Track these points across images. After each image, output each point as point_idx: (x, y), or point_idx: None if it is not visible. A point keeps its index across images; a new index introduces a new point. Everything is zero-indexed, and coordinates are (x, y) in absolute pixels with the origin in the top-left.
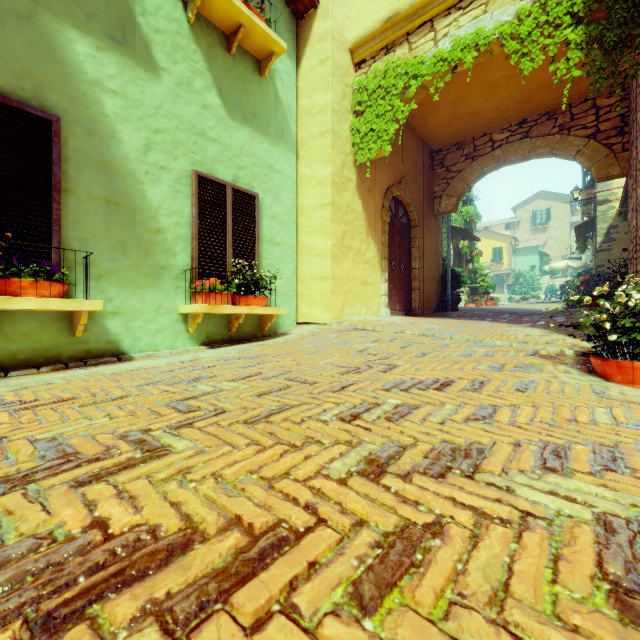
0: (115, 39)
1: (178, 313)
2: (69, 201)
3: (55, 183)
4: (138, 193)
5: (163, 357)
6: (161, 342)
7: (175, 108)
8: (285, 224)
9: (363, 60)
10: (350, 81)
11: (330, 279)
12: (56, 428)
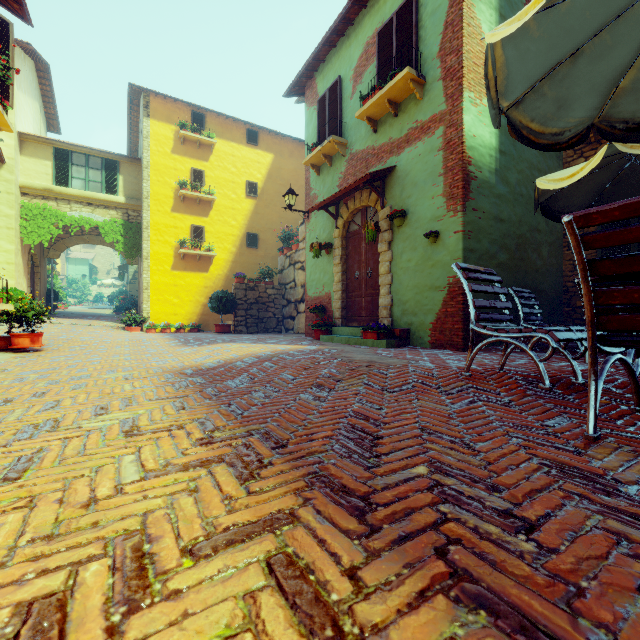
0: None
1: None
2: None
3: None
4: None
5: None
6: None
7: None
8: None
9: (27, 193)
10: (20, 201)
11: None
12: None
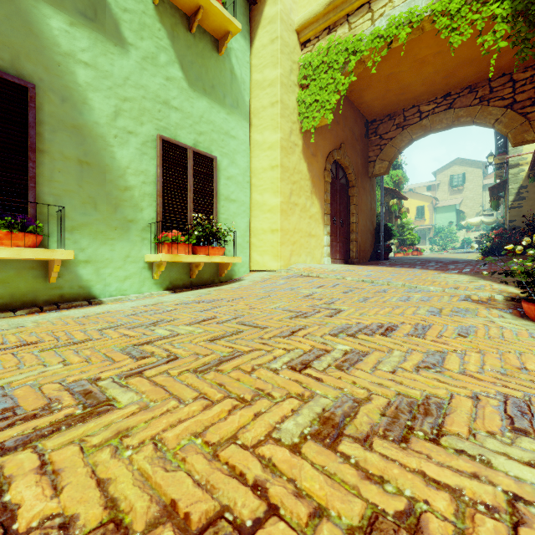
0: (87, 16)
1: (144, 261)
2: (44, 161)
3: (31, 144)
4: (108, 154)
5: (130, 301)
6: (129, 287)
7: (141, 79)
8: (240, 184)
9: (308, 40)
10: (297, 58)
11: (279, 232)
12: (8, 376)
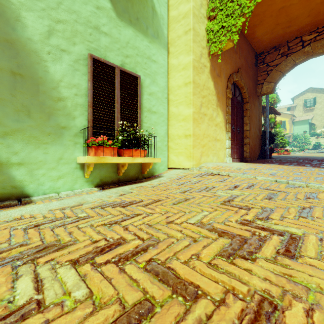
0: None
1: (76, 163)
2: None
3: None
4: (41, 68)
5: (58, 199)
6: (62, 185)
7: (74, 5)
8: (159, 99)
9: None
10: None
11: (192, 136)
12: None
